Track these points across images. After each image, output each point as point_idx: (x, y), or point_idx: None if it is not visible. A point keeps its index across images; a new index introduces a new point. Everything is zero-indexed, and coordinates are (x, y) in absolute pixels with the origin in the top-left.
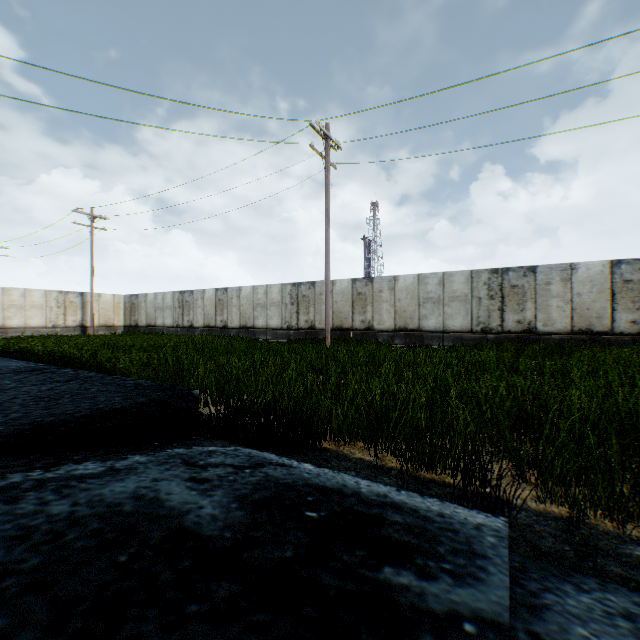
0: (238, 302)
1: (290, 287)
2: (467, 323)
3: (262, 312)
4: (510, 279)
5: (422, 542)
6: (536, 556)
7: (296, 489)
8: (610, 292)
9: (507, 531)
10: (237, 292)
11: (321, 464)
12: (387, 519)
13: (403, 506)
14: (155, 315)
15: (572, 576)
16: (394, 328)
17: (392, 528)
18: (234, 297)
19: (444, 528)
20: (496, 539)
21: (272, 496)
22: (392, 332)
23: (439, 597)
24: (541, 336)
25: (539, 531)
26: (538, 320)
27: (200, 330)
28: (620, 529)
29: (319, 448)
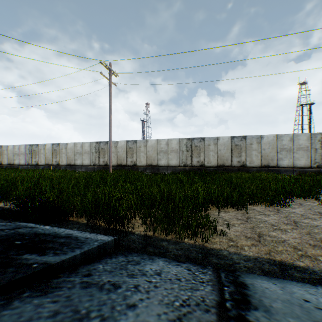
0: (66, 151)
1: (95, 144)
2: (178, 162)
3: (79, 157)
4: (195, 143)
5: (60, 246)
6: (126, 249)
7: (25, 235)
8: (231, 149)
9: (108, 240)
10: (65, 146)
11: (63, 227)
12: (56, 241)
13: (73, 237)
14: (14, 158)
15: (130, 254)
16: (146, 165)
17: (53, 243)
18: (63, 148)
19: (80, 242)
20: (98, 243)
21: (6, 238)
22: (145, 167)
23: (37, 259)
24: (206, 168)
25: (135, 241)
26: (205, 161)
27: (43, 166)
28: (166, 237)
29: (68, 220)
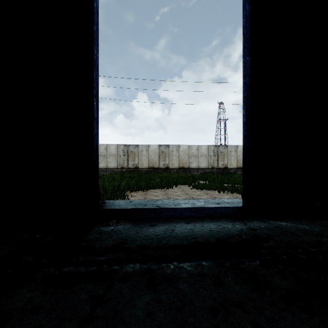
0: None
1: None
2: (116, 165)
3: None
4: (130, 149)
5: None
6: None
7: None
8: (159, 155)
9: None
10: None
11: None
12: None
13: None
14: None
15: None
16: None
17: None
18: None
19: None
20: None
21: None
22: None
23: None
24: (140, 169)
25: None
26: (139, 164)
27: None
28: None
29: None
